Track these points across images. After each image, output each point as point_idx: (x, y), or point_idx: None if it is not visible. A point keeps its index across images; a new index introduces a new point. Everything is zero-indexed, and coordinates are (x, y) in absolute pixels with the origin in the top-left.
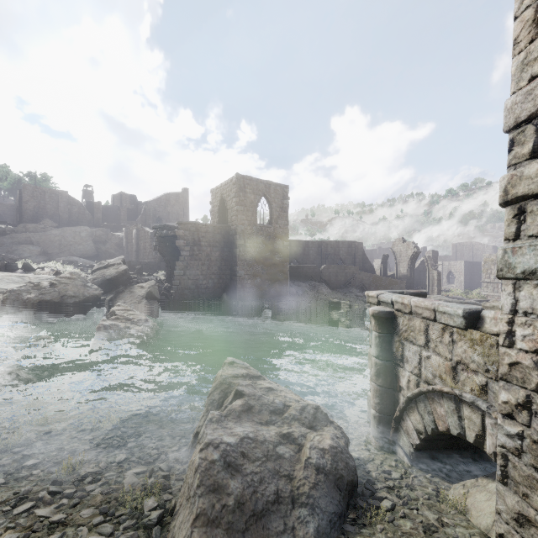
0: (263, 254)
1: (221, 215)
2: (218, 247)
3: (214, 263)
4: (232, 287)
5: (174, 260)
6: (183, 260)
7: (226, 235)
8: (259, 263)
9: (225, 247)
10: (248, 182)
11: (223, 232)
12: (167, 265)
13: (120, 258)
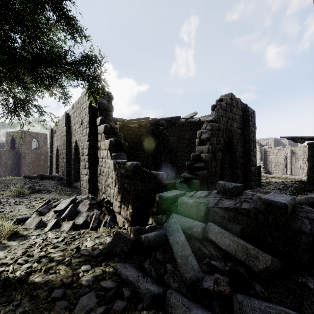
0: (35, 161)
1: (12, 144)
2: (11, 159)
3: (9, 166)
4: (19, 175)
5: None
6: None
7: (15, 154)
8: (32, 165)
9: (15, 159)
10: (27, 133)
11: (14, 153)
12: None
13: None
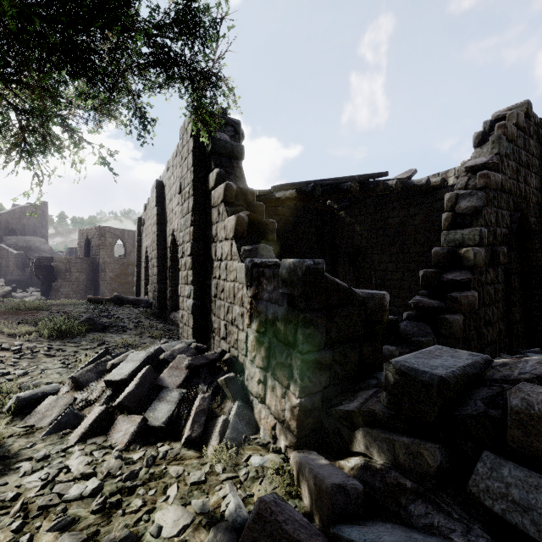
0: (119, 276)
1: (87, 249)
2: (85, 272)
3: (82, 283)
4: None
5: (48, 281)
6: (58, 282)
7: (91, 264)
8: (116, 282)
9: (91, 272)
10: (108, 231)
11: (89, 262)
12: (43, 284)
13: (2, 281)
